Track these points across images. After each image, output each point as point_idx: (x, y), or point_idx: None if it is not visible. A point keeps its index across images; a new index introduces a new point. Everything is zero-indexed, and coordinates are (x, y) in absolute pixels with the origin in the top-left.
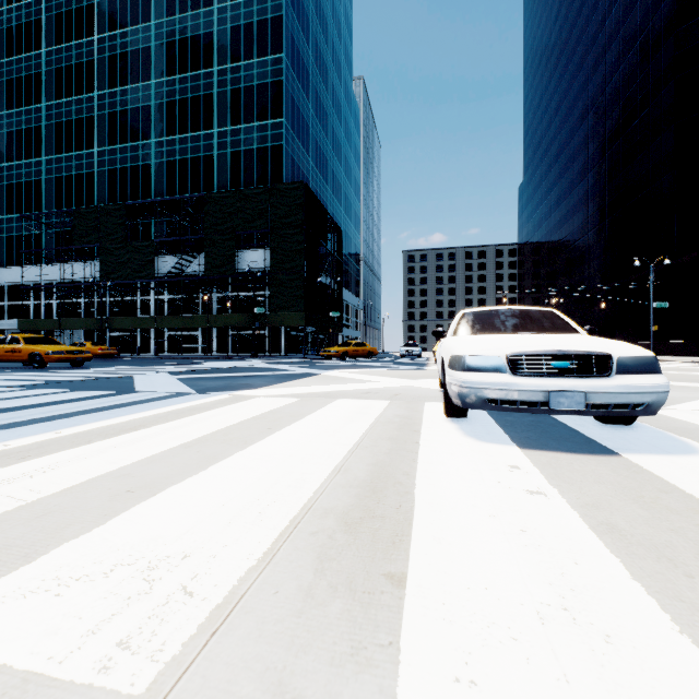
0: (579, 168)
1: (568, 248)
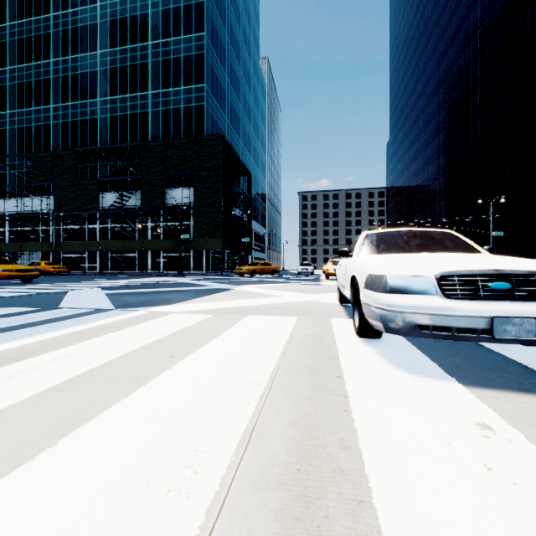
0: (432, 130)
1: (424, 190)
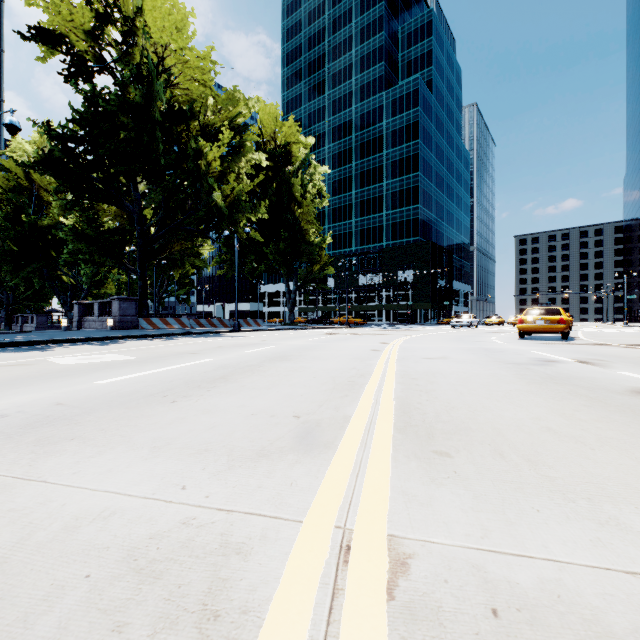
0: None
1: None
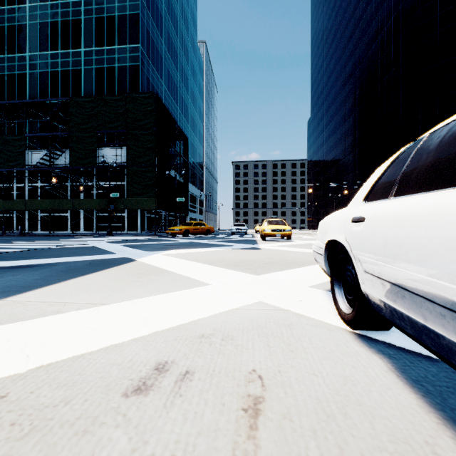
0: (349, 107)
1: (341, 160)
